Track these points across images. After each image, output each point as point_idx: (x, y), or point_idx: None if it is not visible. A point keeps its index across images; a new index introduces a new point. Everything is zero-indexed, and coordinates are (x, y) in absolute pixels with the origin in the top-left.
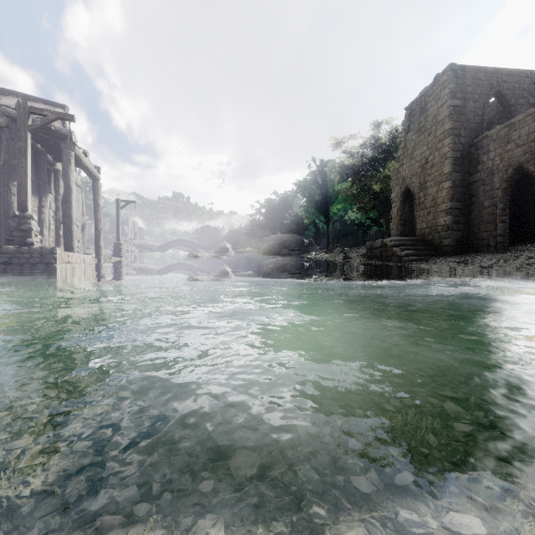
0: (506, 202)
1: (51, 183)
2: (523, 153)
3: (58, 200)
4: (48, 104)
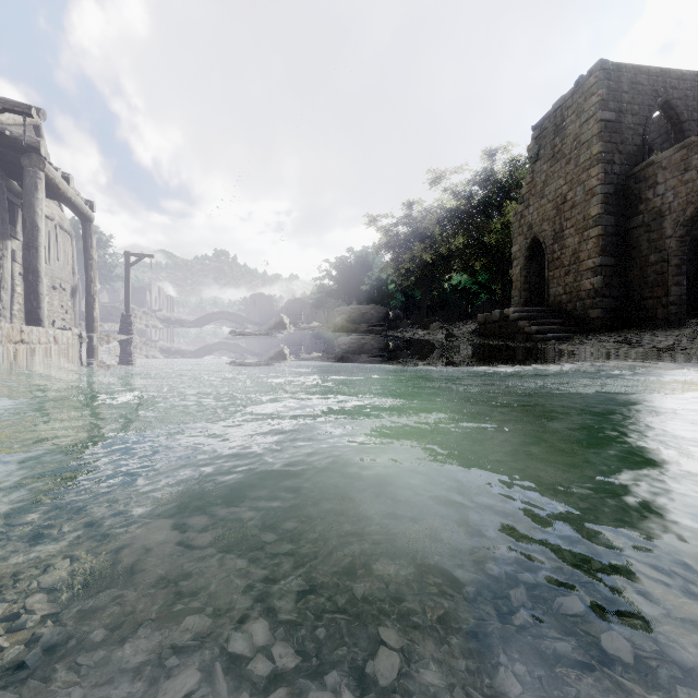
0: (683, 256)
1: (17, 223)
2: None
3: None
4: None
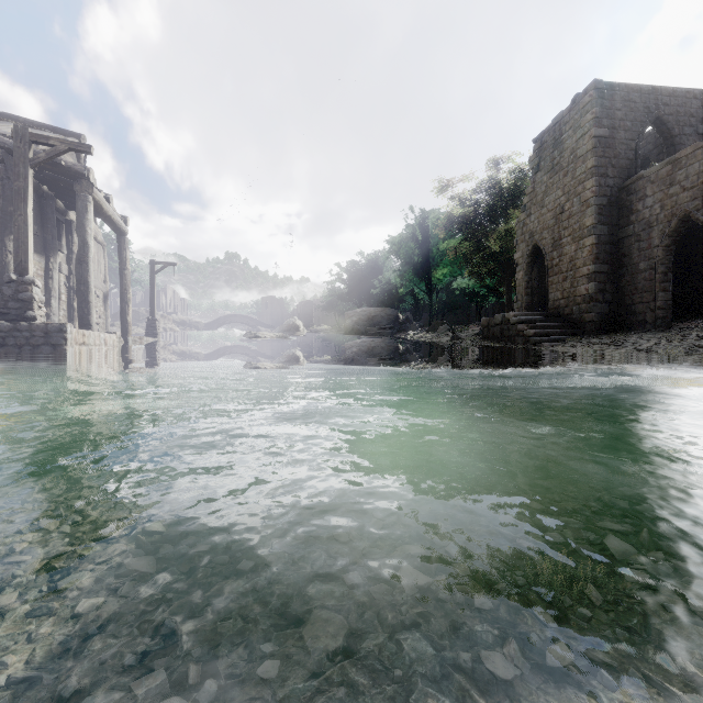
0: (669, 264)
1: (62, 238)
2: (692, 198)
3: (71, 261)
4: (59, 132)
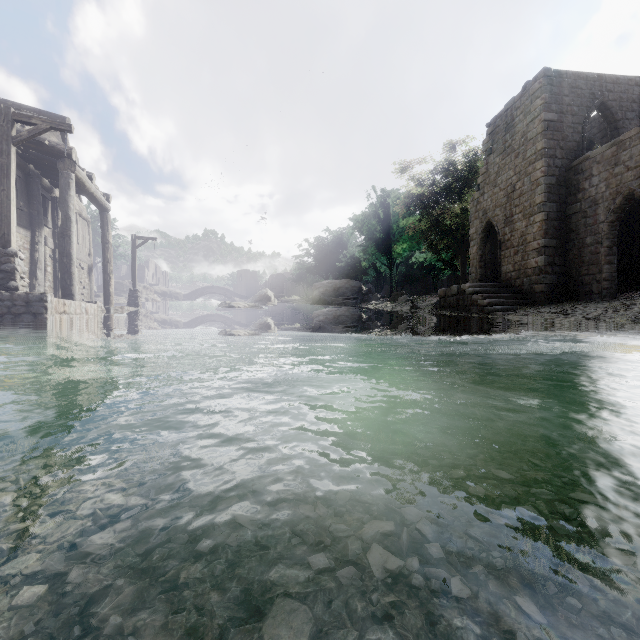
0: (614, 239)
1: (48, 214)
2: (635, 177)
3: (56, 235)
4: (45, 115)
